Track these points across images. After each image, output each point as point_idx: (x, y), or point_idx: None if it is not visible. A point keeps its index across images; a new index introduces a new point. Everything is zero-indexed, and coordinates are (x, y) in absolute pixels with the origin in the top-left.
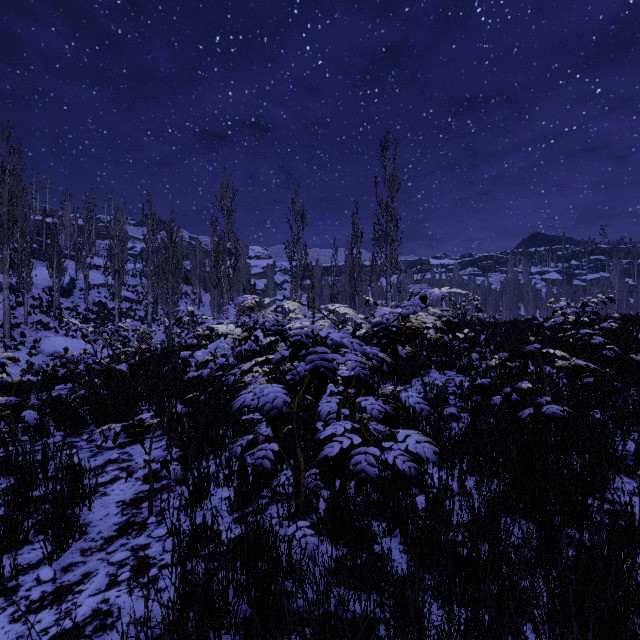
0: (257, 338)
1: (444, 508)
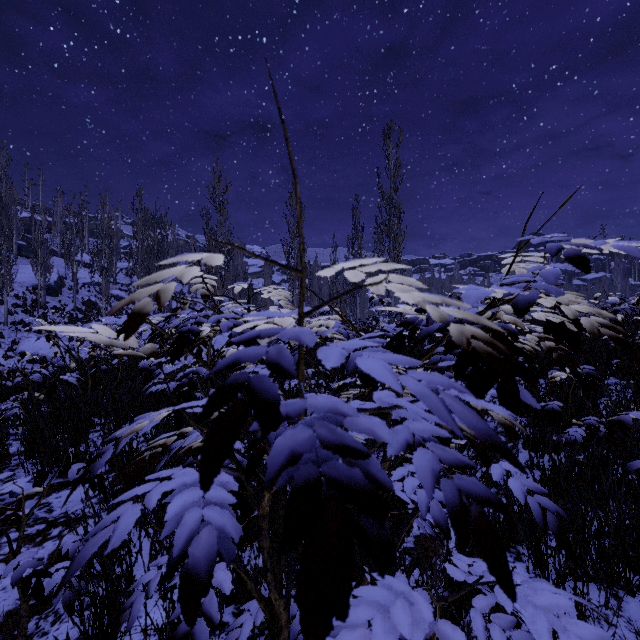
0: None
1: None
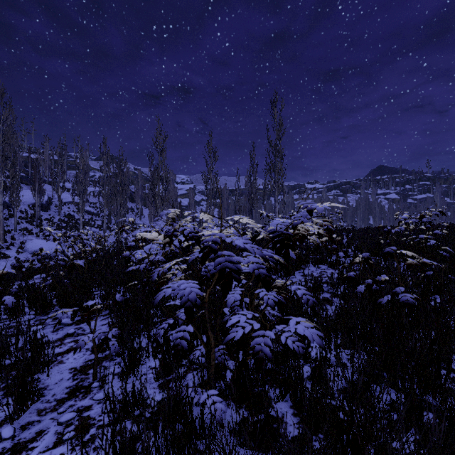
0: (180, 241)
1: (328, 383)
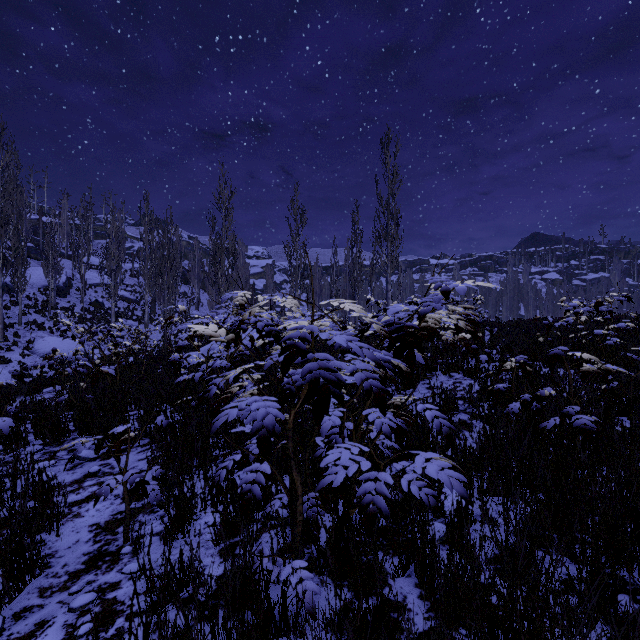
0: (253, 339)
1: (475, 553)
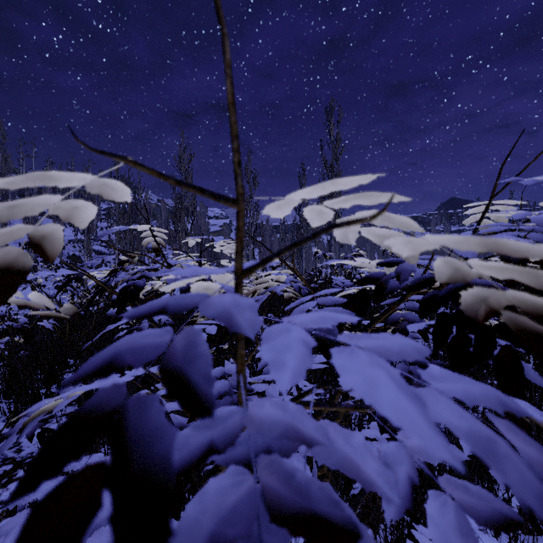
0: None
1: None
